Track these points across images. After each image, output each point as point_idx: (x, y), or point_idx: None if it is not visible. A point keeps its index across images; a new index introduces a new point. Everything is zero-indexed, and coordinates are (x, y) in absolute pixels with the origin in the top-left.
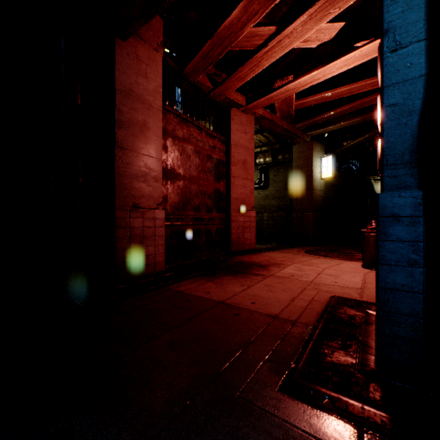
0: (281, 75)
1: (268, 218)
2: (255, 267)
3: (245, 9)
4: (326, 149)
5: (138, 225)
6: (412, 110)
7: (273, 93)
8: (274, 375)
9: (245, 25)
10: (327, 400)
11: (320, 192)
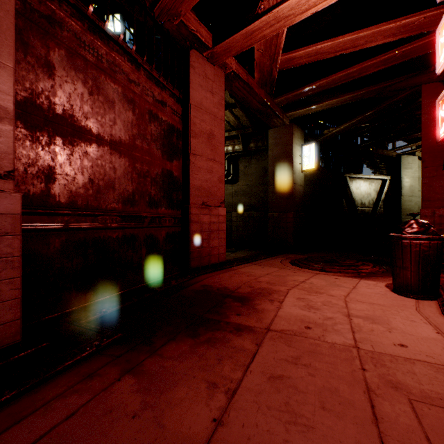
0: None
1: (238, 219)
2: (231, 302)
3: None
4: (304, 138)
5: None
6: None
7: (255, 22)
8: None
9: None
10: None
11: (300, 188)
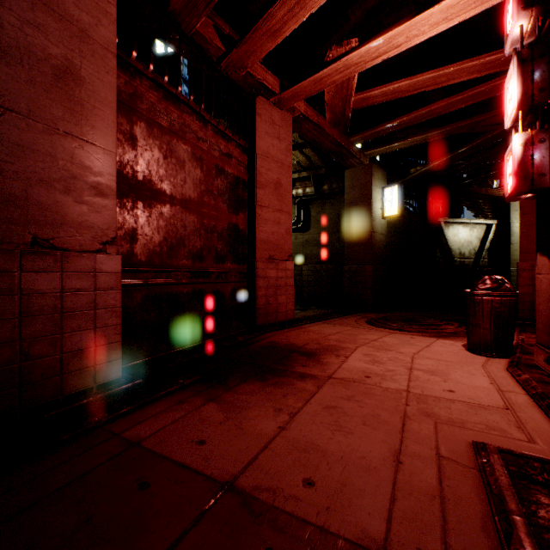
0: None
1: (309, 273)
2: (298, 356)
3: None
4: (388, 178)
5: (48, 287)
6: None
7: (324, 69)
8: None
9: None
10: None
11: (381, 237)
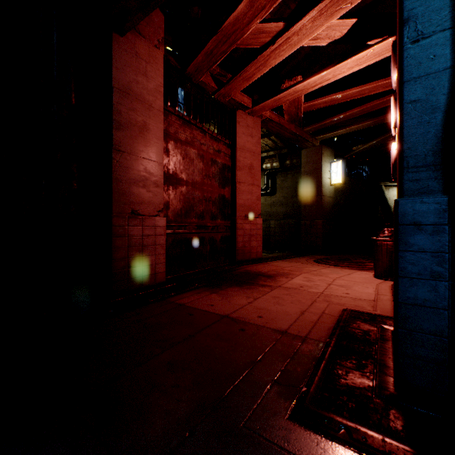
0: (289, 76)
1: (275, 226)
2: (262, 277)
3: (252, 3)
4: (336, 154)
5: (137, 234)
6: (436, 106)
7: (280, 94)
8: (283, 400)
9: (251, 21)
10: (343, 431)
11: (330, 199)
